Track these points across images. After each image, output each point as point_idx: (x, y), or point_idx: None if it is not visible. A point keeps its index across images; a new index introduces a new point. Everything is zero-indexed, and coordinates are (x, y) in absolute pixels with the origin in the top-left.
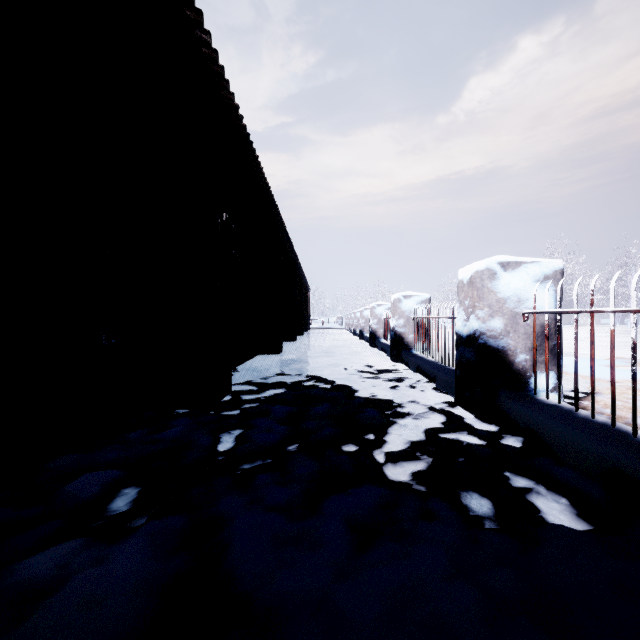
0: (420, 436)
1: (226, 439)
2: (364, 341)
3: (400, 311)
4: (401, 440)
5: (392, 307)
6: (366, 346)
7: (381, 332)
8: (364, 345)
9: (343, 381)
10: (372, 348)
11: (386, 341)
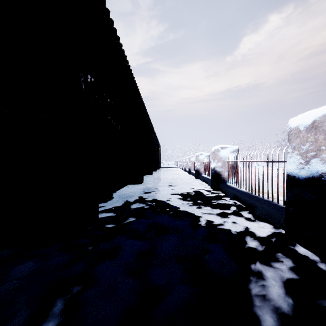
0: (288, 301)
1: (57, 306)
2: (191, 175)
3: (219, 157)
4: (271, 313)
5: (212, 155)
6: (193, 178)
7: (202, 170)
8: (191, 177)
9: (184, 207)
10: (197, 179)
11: (205, 175)
